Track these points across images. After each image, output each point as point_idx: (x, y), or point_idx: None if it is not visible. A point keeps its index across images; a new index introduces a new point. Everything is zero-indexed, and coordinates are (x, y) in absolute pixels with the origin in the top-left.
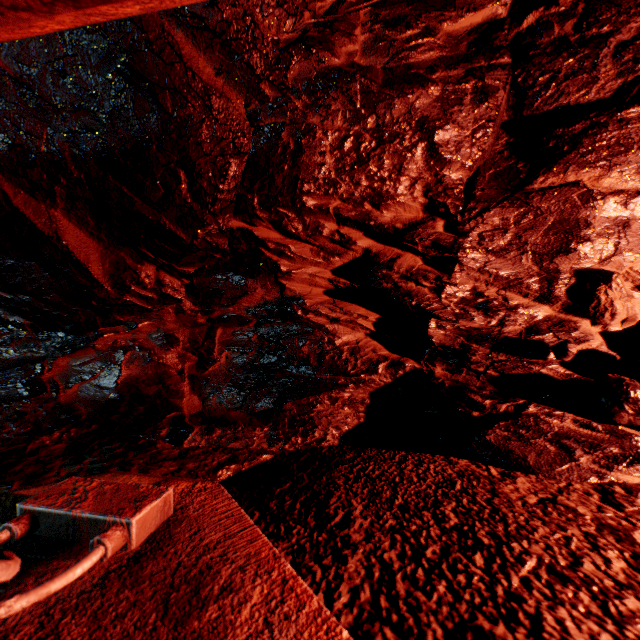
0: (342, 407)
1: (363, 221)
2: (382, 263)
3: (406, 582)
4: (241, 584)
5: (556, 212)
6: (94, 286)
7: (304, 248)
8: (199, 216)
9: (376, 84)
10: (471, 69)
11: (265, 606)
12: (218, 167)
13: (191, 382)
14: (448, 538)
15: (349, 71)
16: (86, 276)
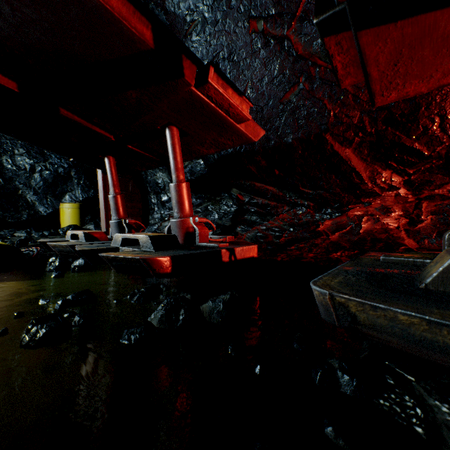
0: None
1: None
2: None
3: None
4: None
5: None
6: (361, 183)
7: None
8: (440, 140)
9: None
10: None
11: None
12: None
13: (406, 233)
14: None
15: None
16: (358, 179)
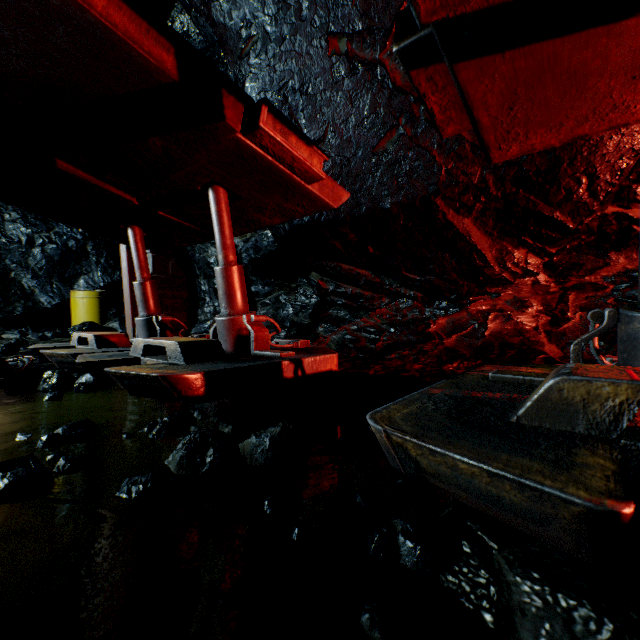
0: None
1: None
2: None
3: None
4: None
5: None
6: (485, 267)
7: None
8: (589, 208)
9: None
10: None
11: None
12: (614, 169)
13: (546, 336)
14: None
15: None
16: (481, 260)
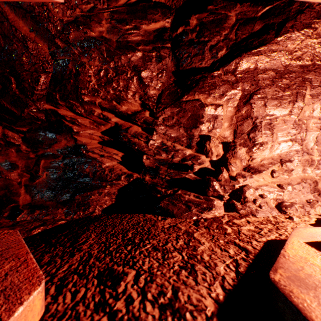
0: (104, 196)
1: (113, 109)
2: (123, 129)
3: (95, 259)
4: (2, 264)
5: (191, 111)
6: None
7: (86, 121)
8: (24, 101)
9: (112, 47)
10: (155, 47)
11: (9, 269)
12: (34, 77)
13: (25, 188)
14: (123, 242)
15: (99, 40)
16: None
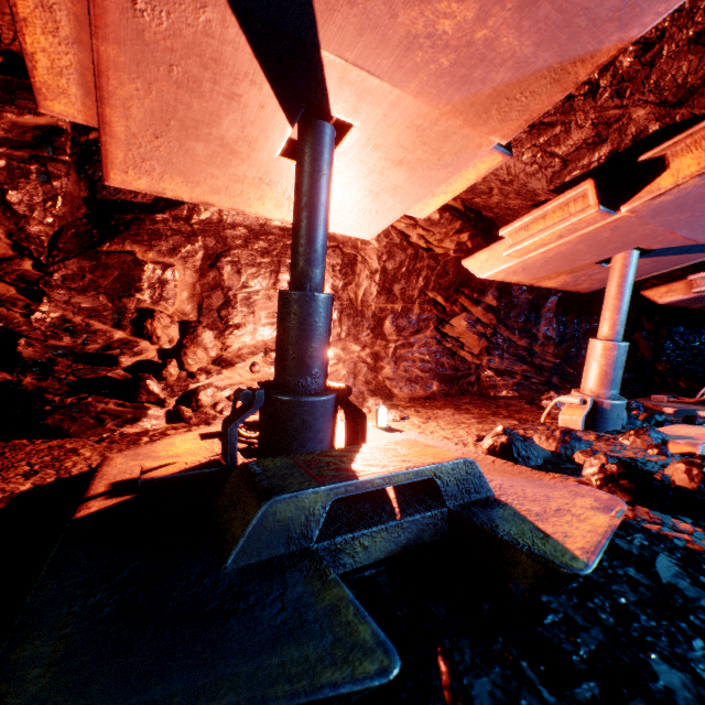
0: None
1: None
2: None
3: None
4: None
5: (120, 269)
6: None
7: None
8: None
9: None
10: (37, 156)
11: None
12: None
13: None
14: None
15: None
16: None
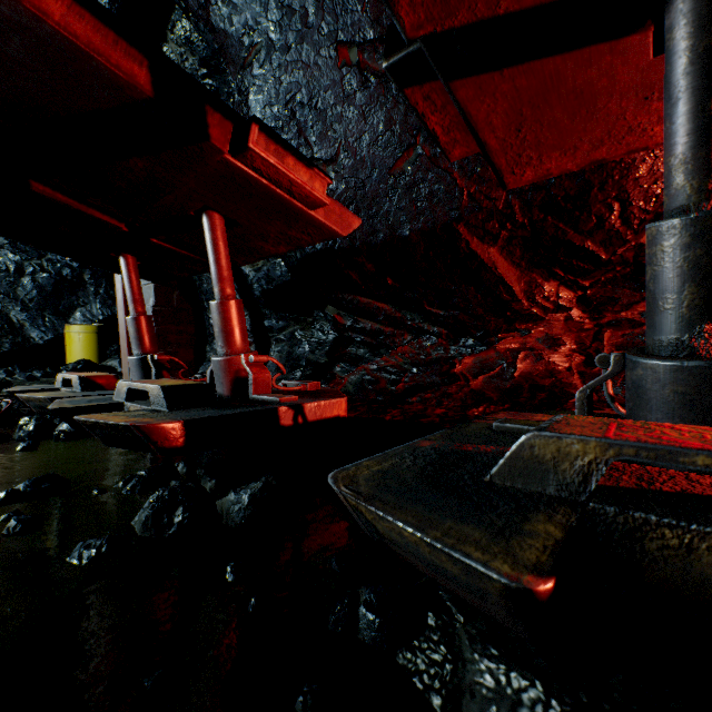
0: None
1: None
2: None
3: None
4: None
5: None
6: (512, 301)
7: None
8: (622, 237)
9: None
10: None
11: None
12: (648, 194)
13: (580, 377)
14: None
15: None
16: (509, 294)
